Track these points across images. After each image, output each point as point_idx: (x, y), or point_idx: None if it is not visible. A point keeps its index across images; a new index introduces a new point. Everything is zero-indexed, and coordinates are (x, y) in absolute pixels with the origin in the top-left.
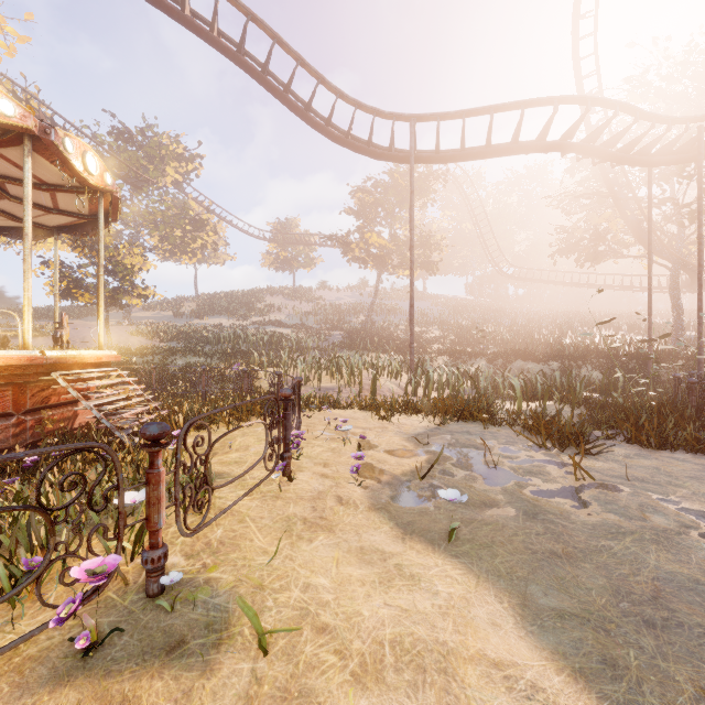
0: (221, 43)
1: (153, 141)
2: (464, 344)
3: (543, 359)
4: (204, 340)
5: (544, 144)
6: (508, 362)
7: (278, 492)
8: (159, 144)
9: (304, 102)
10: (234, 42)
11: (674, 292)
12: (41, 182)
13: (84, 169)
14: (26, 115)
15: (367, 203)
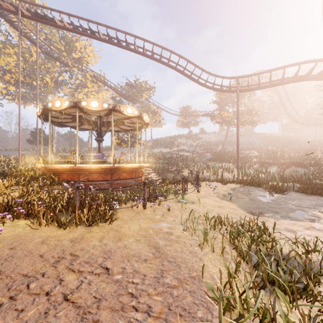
0: (171, 65)
1: (139, 85)
2: (269, 158)
3: (305, 166)
4: (158, 158)
5: (296, 79)
6: (287, 167)
7: (196, 194)
8: (141, 86)
9: (197, 76)
10: (174, 62)
11: None
12: (134, 122)
13: (145, 120)
14: (138, 112)
15: (222, 97)
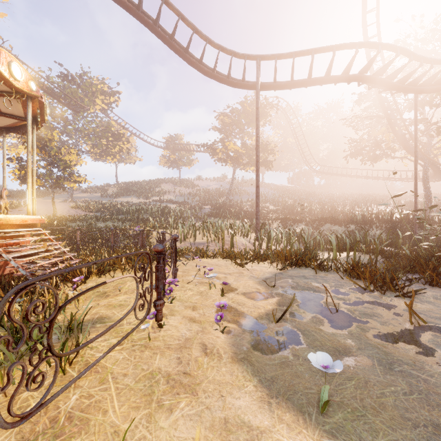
0: (126, 3)
1: (87, 82)
2: (289, 214)
3: (343, 223)
4: (119, 211)
5: (348, 76)
6: (320, 226)
7: (147, 340)
8: (91, 84)
9: (184, 48)
10: (135, 4)
11: (425, 180)
12: None
13: (10, 74)
14: None
15: (226, 123)
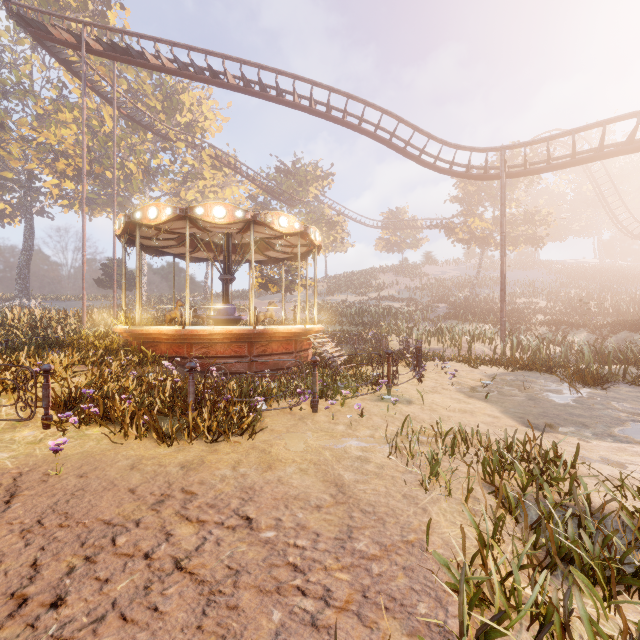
0: (364, 130)
1: (302, 171)
2: (571, 314)
3: None
4: (340, 314)
5: (631, 148)
6: (611, 333)
7: (417, 385)
8: (305, 173)
9: (417, 148)
10: (370, 123)
11: None
12: (292, 245)
13: (314, 239)
14: (301, 226)
15: (470, 190)
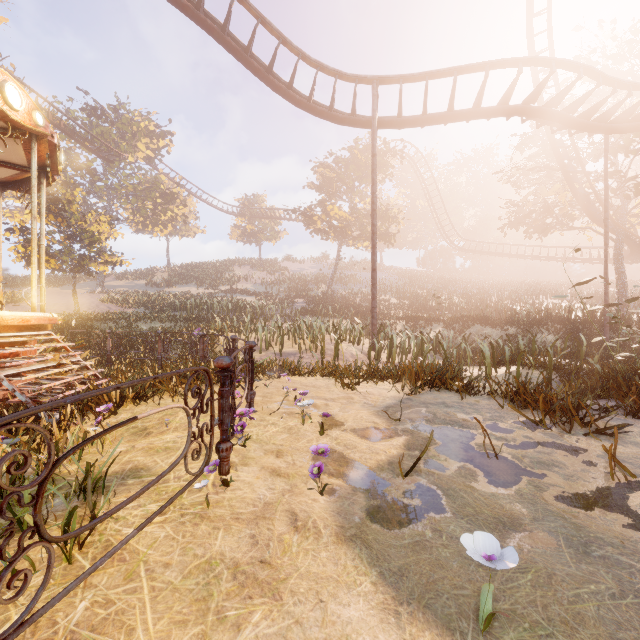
0: None
1: (125, 117)
2: (420, 310)
3: (499, 325)
4: (171, 307)
5: (507, 108)
6: (465, 328)
7: (205, 507)
8: (130, 121)
9: (266, 67)
10: (194, 2)
11: (618, 261)
12: None
13: (3, 101)
14: None
15: (328, 178)
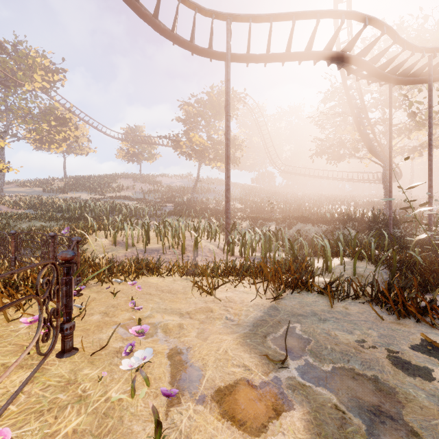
0: None
1: (21, 51)
2: (258, 212)
3: (316, 223)
4: (58, 208)
5: (331, 53)
6: (292, 225)
7: None
8: (26, 55)
9: None
10: None
11: (385, 180)
12: None
13: None
14: None
15: (191, 114)
